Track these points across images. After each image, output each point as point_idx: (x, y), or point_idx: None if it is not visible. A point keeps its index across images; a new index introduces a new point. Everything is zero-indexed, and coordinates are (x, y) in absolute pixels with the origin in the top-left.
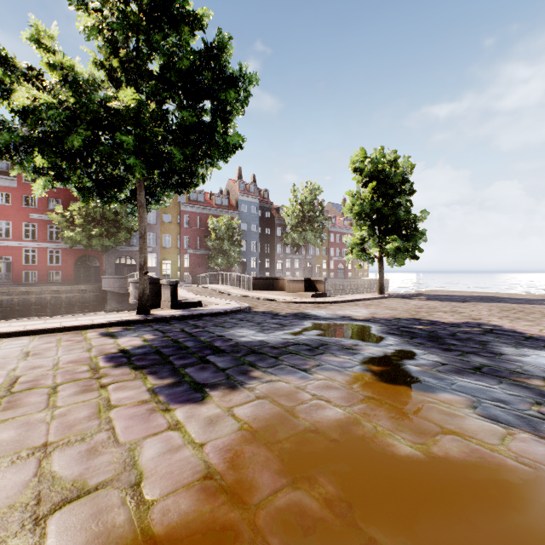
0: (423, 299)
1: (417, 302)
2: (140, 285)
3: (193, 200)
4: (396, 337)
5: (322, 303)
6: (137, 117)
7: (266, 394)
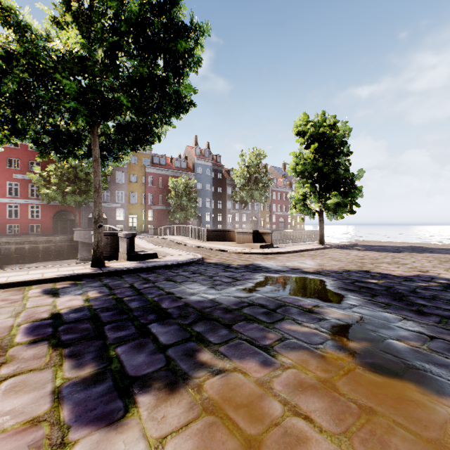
0: (361, 249)
1: (357, 253)
2: (95, 238)
3: (156, 163)
4: (356, 295)
5: (270, 254)
6: (83, 64)
7: (218, 402)
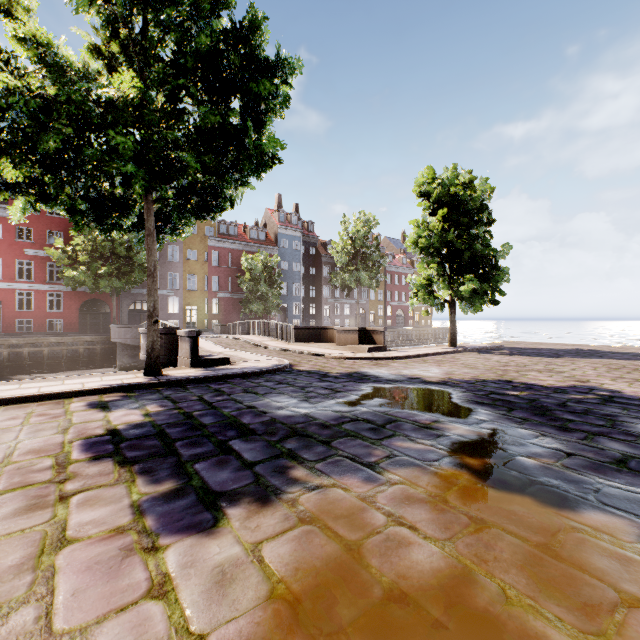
0: (506, 353)
1: (500, 358)
2: (149, 338)
3: (224, 233)
4: (488, 409)
5: (381, 359)
6: (139, 112)
7: (315, 514)
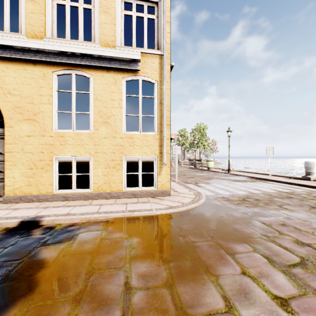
0: None
1: None
2: None
3: None
4: None
5: None
6: None
7: None
